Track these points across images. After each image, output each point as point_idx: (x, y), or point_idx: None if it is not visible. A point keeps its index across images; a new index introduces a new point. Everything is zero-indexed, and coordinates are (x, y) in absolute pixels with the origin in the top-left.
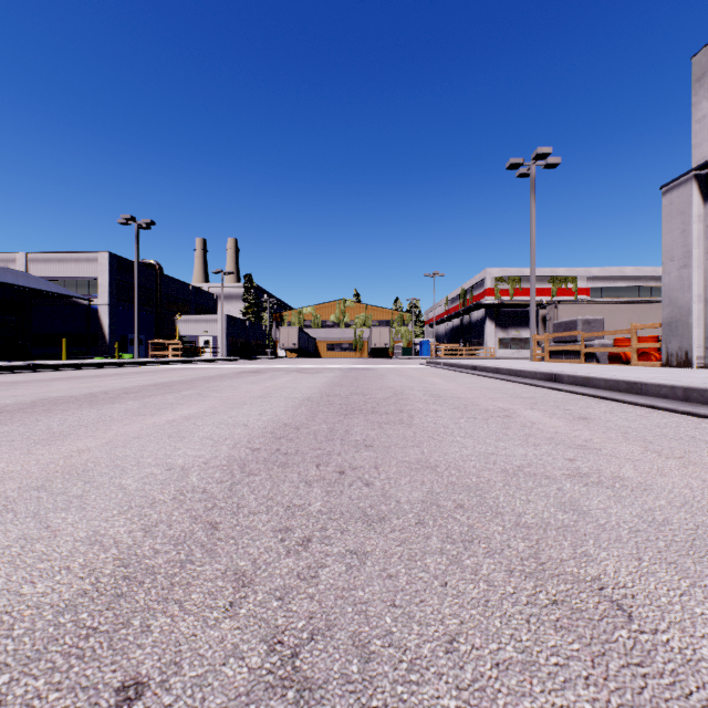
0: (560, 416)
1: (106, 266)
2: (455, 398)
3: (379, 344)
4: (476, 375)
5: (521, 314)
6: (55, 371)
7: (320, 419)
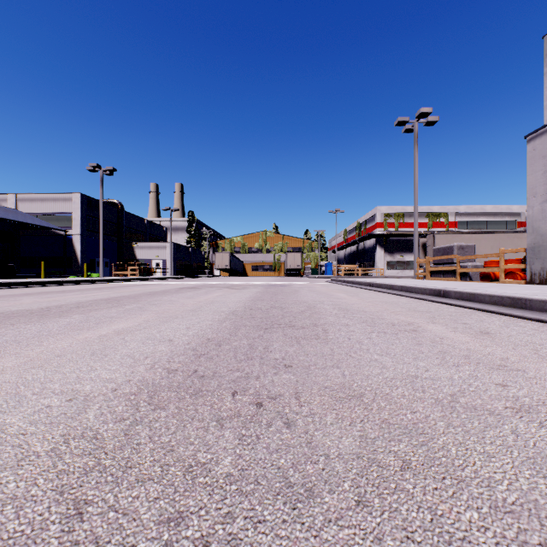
0: (462, 330)
1: (79, 204)
2: (361, 312)
3: (293, 266)
4: (373, 291)
5: (404, 242)
6: (32, 287)
7: (241, 334)
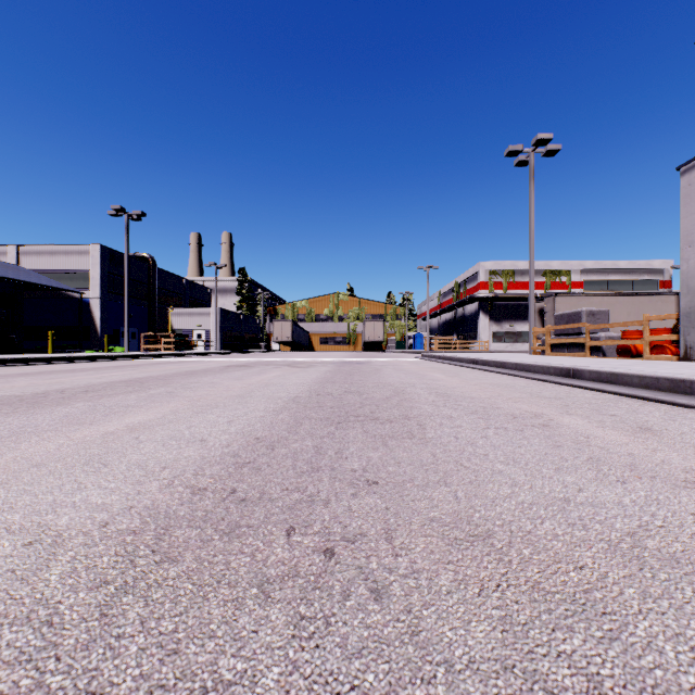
0: (613, 425)
1: (98, 258)
2: (467, 399)
3: (373, 337)
4: (478, 370)
5: (515, 308)
6: (34, 365)
7: (304, 431)
